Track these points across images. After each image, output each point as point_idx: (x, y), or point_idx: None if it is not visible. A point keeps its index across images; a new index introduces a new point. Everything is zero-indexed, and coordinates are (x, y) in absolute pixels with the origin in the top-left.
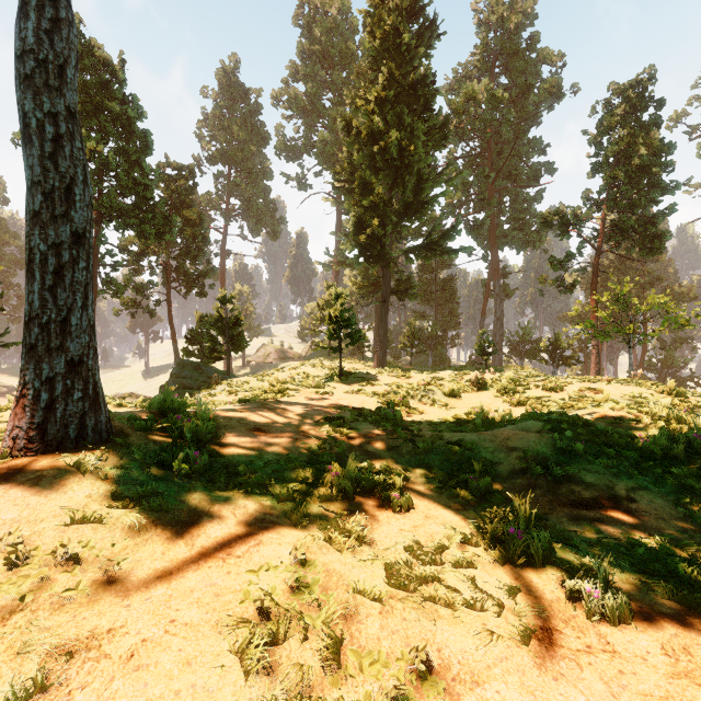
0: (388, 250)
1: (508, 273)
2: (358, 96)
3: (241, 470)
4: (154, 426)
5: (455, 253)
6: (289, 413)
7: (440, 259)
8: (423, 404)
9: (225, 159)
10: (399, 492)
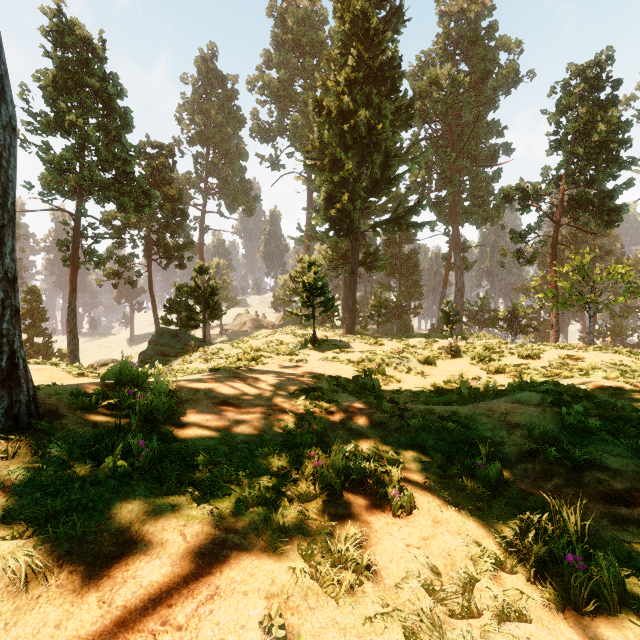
0: (357, 224)
1: (468, 247)
2: (329, 79)
3: (200, 461)
4: (102, 402)
5: (420, 227)
6: (262, 383)
7: (404, 234)
8: (398, 372)
9: (203, 141)
10: (398, 487)
